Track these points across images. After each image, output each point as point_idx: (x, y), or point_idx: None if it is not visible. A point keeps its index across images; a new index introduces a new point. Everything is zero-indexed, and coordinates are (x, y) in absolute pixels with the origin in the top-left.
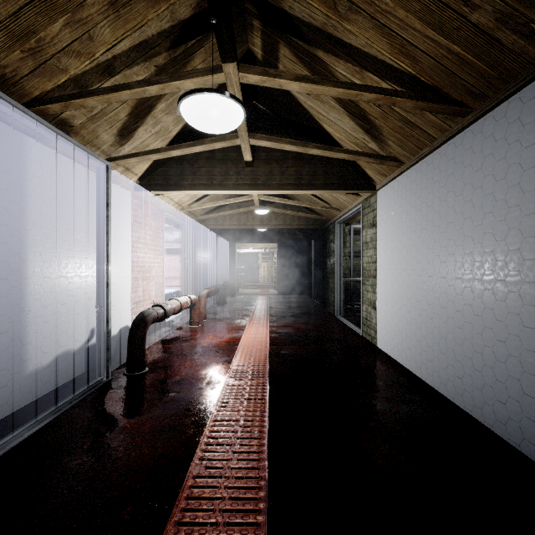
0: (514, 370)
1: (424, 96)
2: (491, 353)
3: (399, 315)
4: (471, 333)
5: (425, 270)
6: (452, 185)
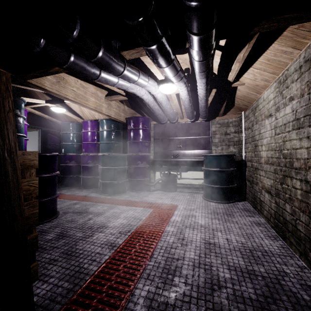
0: None
1: None
2: None
3: None
4: None
5: None
6: None
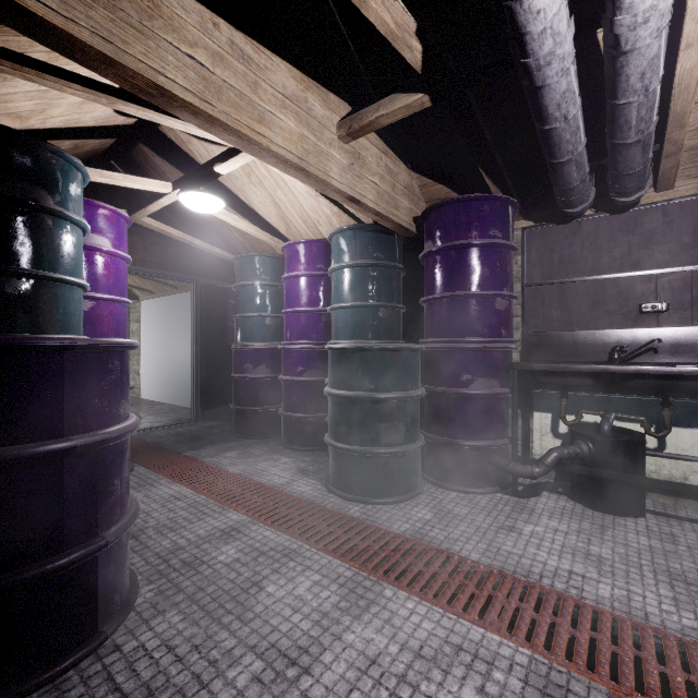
0: (189, 382)
1: (160, 281)
2: (184, 379)
3: (154, 375)
4: (180, 374)
5: (165, 350)
6: (175, 314)
